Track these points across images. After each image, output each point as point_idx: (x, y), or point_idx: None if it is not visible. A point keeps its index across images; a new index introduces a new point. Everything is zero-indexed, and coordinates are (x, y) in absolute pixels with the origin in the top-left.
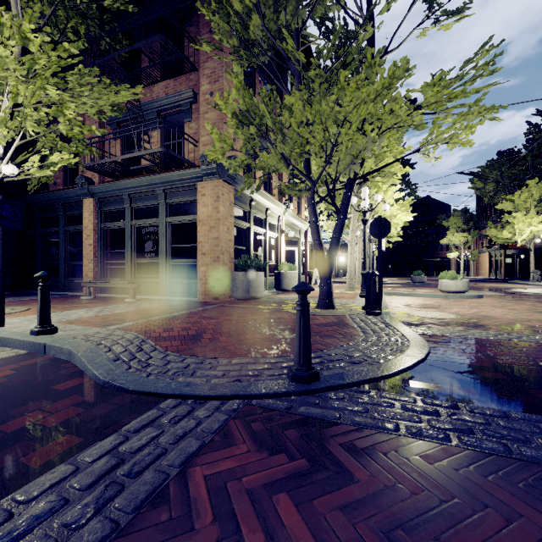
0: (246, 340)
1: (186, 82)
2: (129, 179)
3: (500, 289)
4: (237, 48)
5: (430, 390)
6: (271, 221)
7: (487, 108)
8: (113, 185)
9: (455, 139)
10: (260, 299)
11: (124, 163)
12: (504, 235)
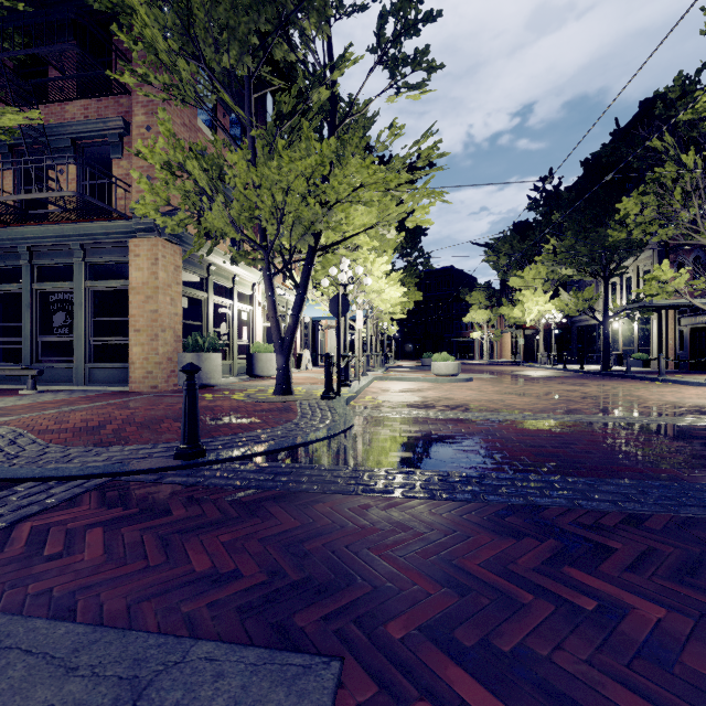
0: (160, 429)
1: (115, 106)
2: (27, 227)
3: (503, 372)
4: (169, 87)
5: (307, 458)
6: (242, 290)
7: (429, 193)
8: (1, 232)
9: (412, 217)
10: (216, 387)
11: (22, 203)
12: (515, 314)
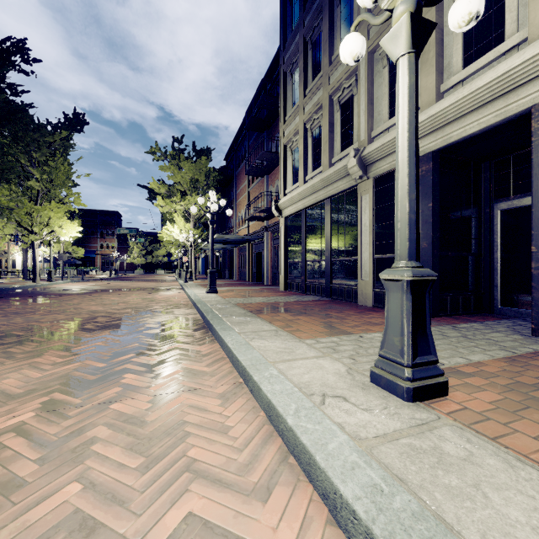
0: None
1: None
2: None
3: None
4: None
5: None
6: None
7: None
8: None
9: None
10: None
11: None
12: None
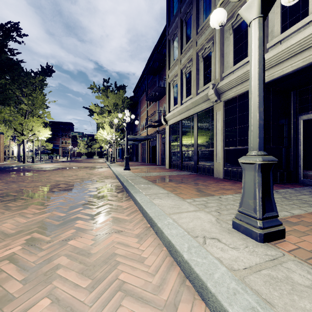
0: None
1: None
2: None
3: None
4: None
5: None
6: None
7: None
8: None
9: None
10: None
11: None
12: None
